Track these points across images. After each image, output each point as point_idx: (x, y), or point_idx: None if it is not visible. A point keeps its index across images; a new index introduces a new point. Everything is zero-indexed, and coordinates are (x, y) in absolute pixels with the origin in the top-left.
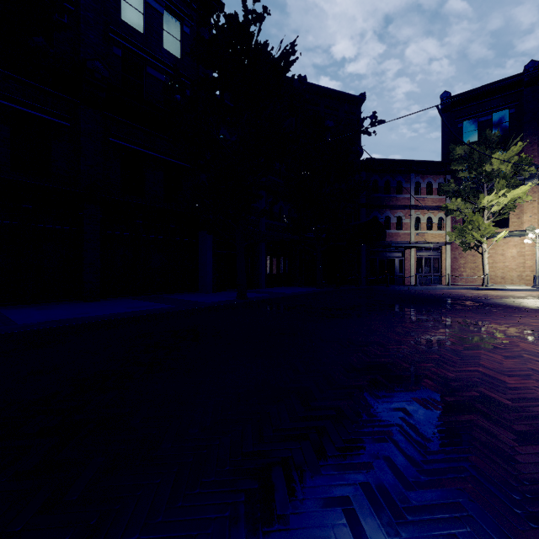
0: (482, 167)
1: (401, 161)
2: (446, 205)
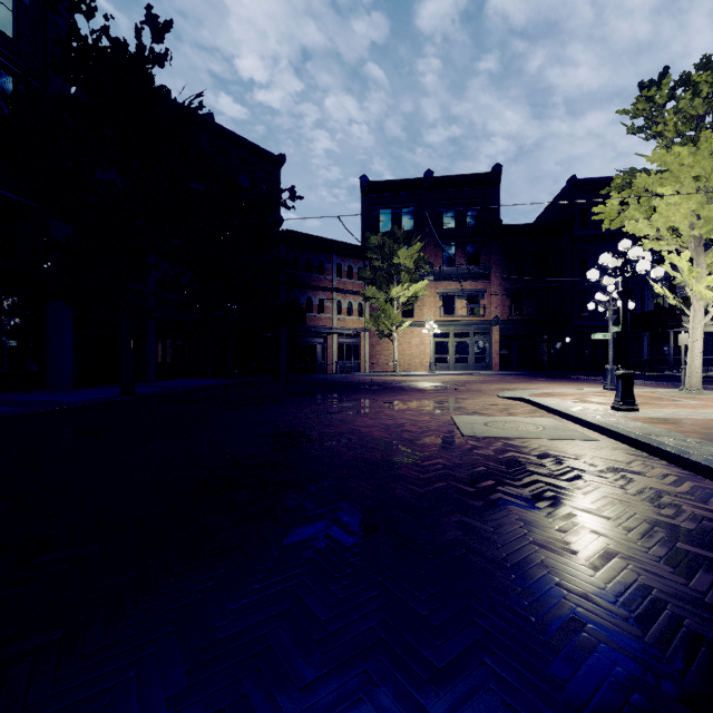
0: (392, 259)
1: (323, 239)
2: (364, 291)
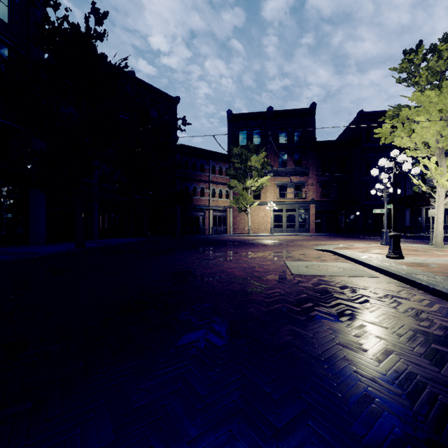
0: (247, 163)
1: (203, 150)
2: (229, 183)
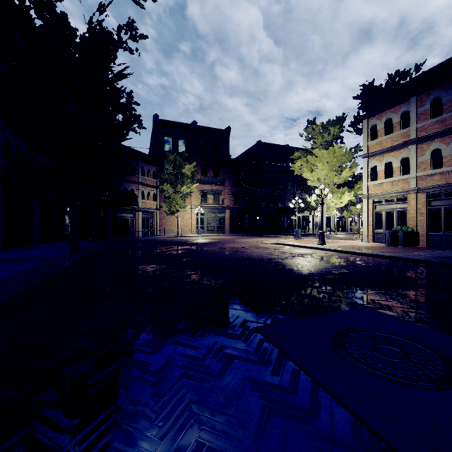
0: (181, 170)
1: (134, 150)
2: (163, 186)
